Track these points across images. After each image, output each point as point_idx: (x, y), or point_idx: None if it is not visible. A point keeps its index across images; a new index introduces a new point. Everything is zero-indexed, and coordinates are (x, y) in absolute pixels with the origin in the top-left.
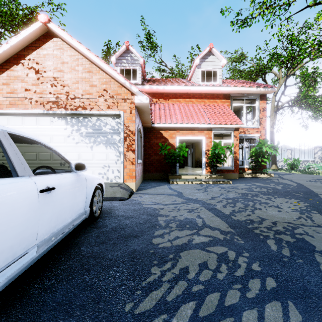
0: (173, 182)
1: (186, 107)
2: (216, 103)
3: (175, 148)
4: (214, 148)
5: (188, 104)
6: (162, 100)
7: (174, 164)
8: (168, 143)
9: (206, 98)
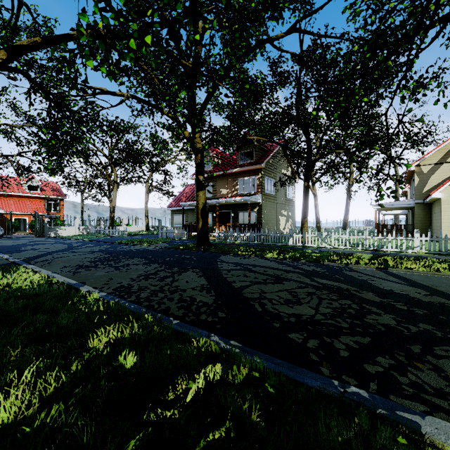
0: (12, 234)
1: (19, 203)
2: (36, 201)
3: (12, 222)
4: (31, 222)
5: (20, 201)
6: (3, 197)
7: (12, 228)
8: (8, 220)
9: (31, 198)
